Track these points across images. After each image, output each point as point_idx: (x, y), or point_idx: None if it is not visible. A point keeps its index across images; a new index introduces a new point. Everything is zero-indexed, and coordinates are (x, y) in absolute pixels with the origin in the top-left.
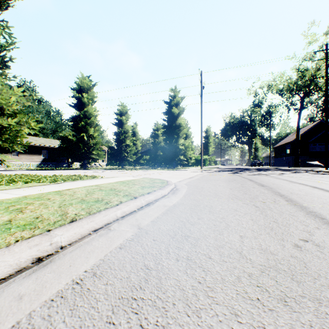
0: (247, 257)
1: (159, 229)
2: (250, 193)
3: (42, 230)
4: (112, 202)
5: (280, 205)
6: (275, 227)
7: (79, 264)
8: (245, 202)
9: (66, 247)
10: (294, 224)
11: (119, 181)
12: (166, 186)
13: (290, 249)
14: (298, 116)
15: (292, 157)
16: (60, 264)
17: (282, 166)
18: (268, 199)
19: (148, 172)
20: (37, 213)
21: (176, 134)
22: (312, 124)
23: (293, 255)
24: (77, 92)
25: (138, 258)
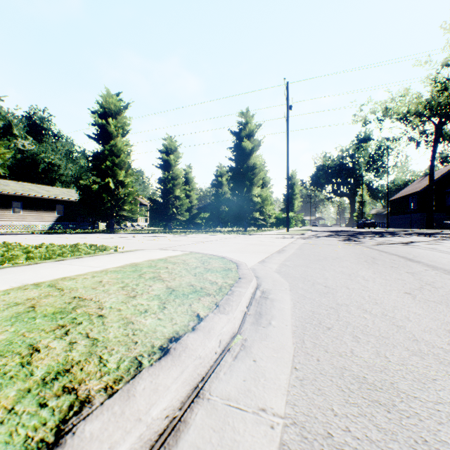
0: None
1: None
2: None
3: None
4: None
5: None
6: None
7: None
8: None
9: None
10: None
11: (128, 265)
12: (235, 291)
13: None
14: (433, 152)
15: (420, 214)
16: None
17: (404, 227)
18: None
19: (205, 239)
20: None
21: (248, 180)
22: None
23: None
24: (100, 117)
25: None
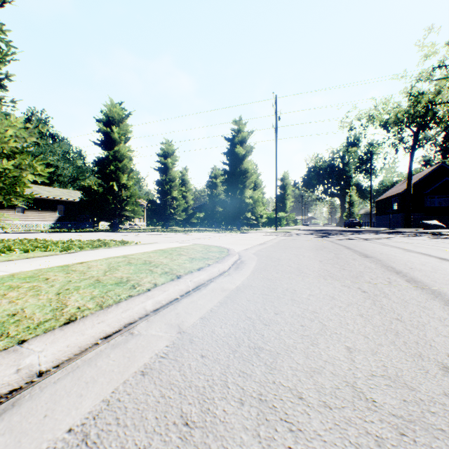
0: (366, 397)
1: (212, 334)
2: (350, 267)
3: (11, 341)
4: (141, 285)
5: (400, 288)
6: (402, 331)
7: (63, 413)
8: (345, 284)
9: (49, 372)
10: (432, 324)
11: (158, 250)
12: (226, 258)
13: (440, 378)
14: (410, 158)
15: (402, 215)
16: (29, 412)
17: (388, 227)
18: (379, 278)
19: (202, 236)
20: (18, 305)
21: (241, 183)
22: (429, 169)
23: (448, 391)
24: (104, 125)
25: (171, 397)
